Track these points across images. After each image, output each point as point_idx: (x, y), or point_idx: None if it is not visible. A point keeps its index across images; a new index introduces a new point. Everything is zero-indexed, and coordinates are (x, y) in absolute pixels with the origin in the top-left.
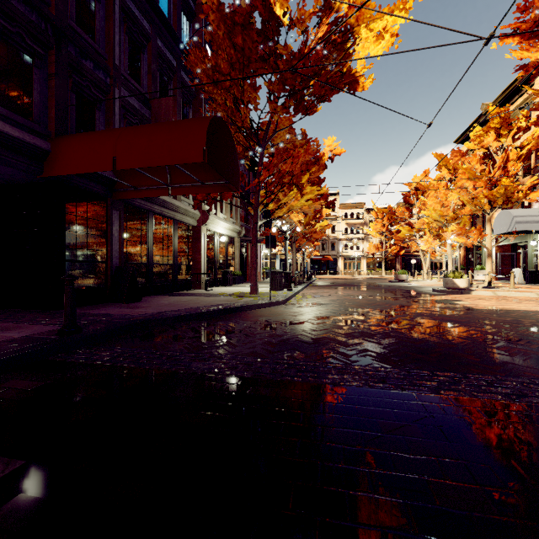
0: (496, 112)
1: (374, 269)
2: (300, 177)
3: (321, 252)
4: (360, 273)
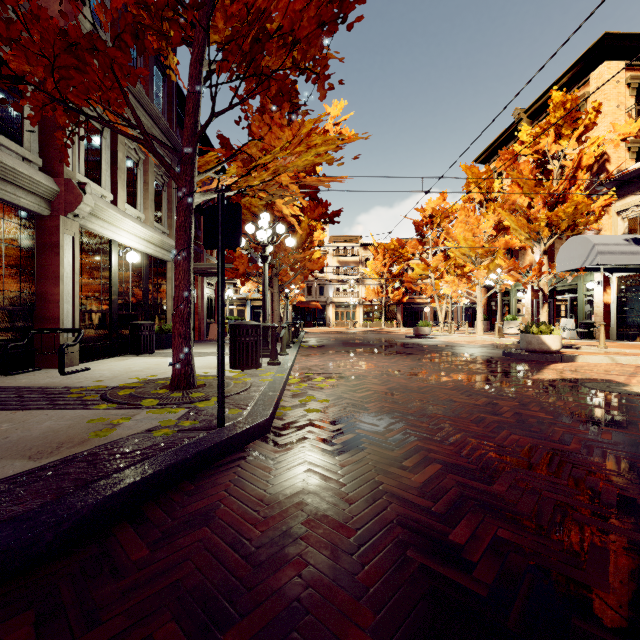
0: (561, 100)
1: (371, 319)
2: (316, 41)
3: (306, 297)
4: (354, 324)
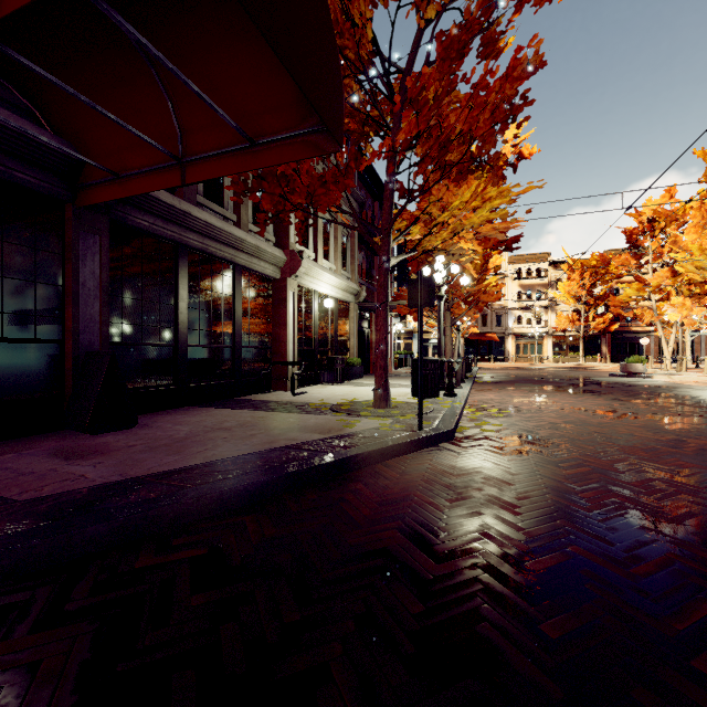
0: None
1: (564, 353)
2: (490, 139)
3: (480, 328)
4: (541, 359)
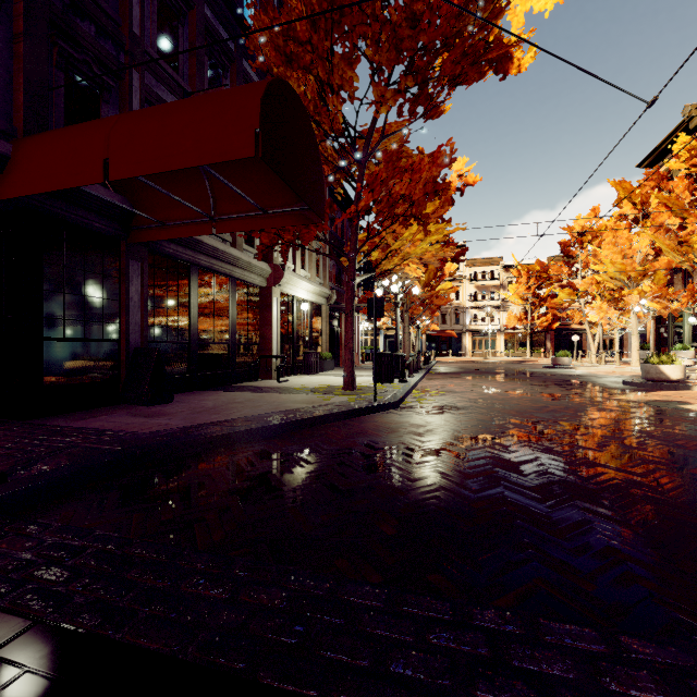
0: None
1: (514, 348)
2: (423, 203)
3: (440, 325)
4: (494, 354)
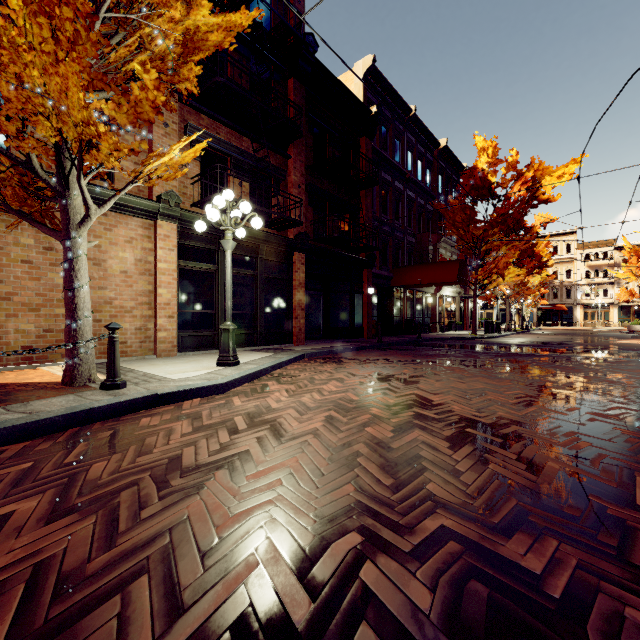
0: None
1: (630, 319)
2: (502, 270)
3: (551, 300)
4: (607, 324)
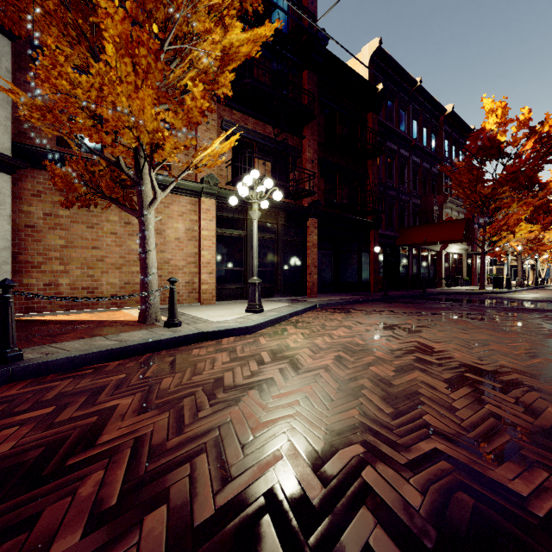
0: None
1: None
2: (513, 227)
3: None
4: None
